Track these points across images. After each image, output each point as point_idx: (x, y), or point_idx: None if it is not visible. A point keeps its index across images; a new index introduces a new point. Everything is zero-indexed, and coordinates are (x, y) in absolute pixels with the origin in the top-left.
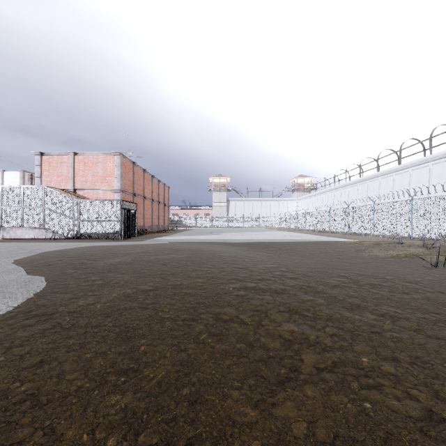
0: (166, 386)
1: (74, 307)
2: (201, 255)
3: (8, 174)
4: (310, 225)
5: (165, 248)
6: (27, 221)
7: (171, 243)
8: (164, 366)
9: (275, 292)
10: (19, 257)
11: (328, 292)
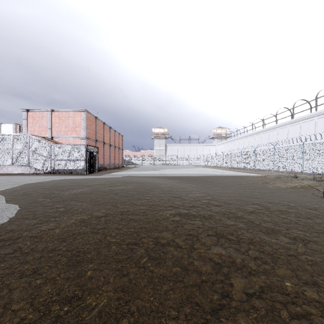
0: (106, 317)
1: (36, 232)
2: (145, 186)
3: (4, 126)
4: (226, 163)
5: (118, 181)
6: (16, 161)
7: (123, 177)
8: (107, 293)
9: (204, 217)
10: (5, 188)
11: (246, 217)
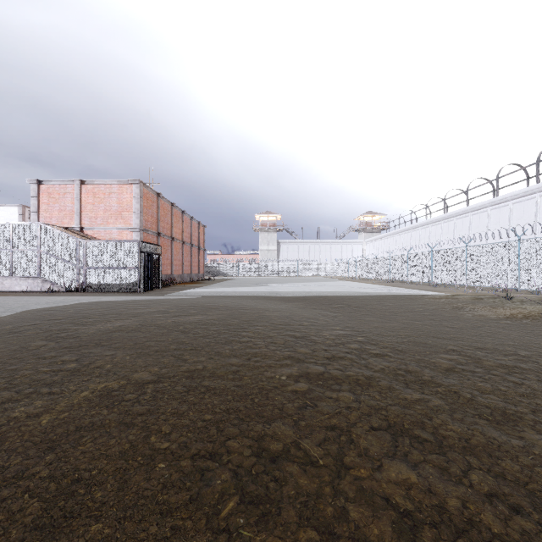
0: None
1: None
2: (240, 316)
3: (3, 210)
4: (382, 273)
5: (192, 305)
6: (18, 269)
7: (204, 298)
8: None
9: (357, 384)
10: None
11: (442, 382)
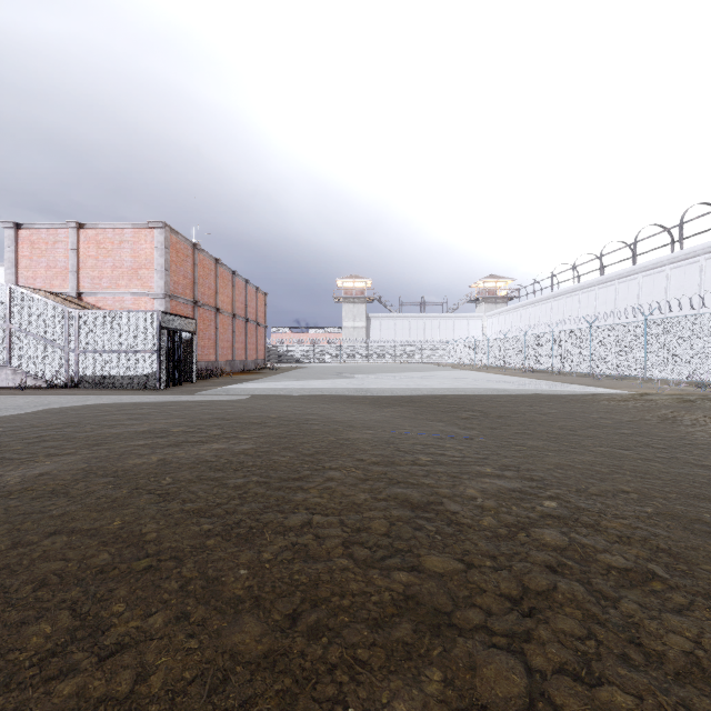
0: None
1: None
2: (301, 441)
3: None
4: (513, 360)
5: (222, 417)
6: None
7: (252, 399)
8: None
9: None
10: None
11: None
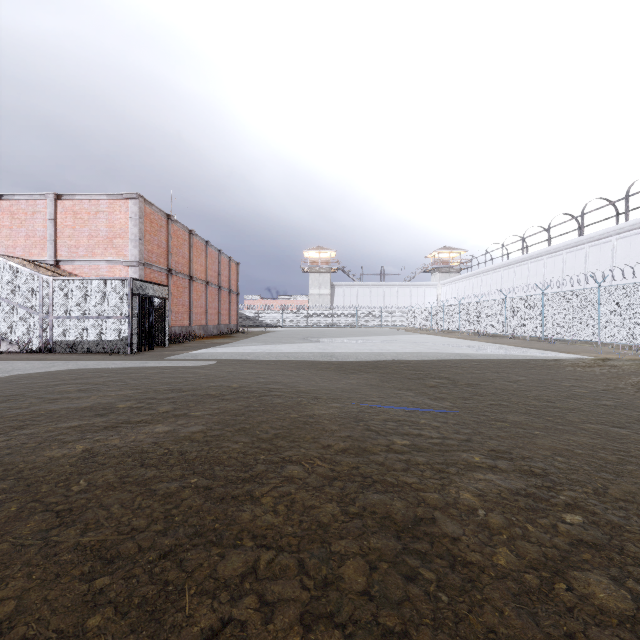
0: None
1: None
2: (260, 419)
3: None
4: (467, 324)
5: (179, 388)
6: None
7: (217, 365)
8: None
9: None
10: None
11: None
